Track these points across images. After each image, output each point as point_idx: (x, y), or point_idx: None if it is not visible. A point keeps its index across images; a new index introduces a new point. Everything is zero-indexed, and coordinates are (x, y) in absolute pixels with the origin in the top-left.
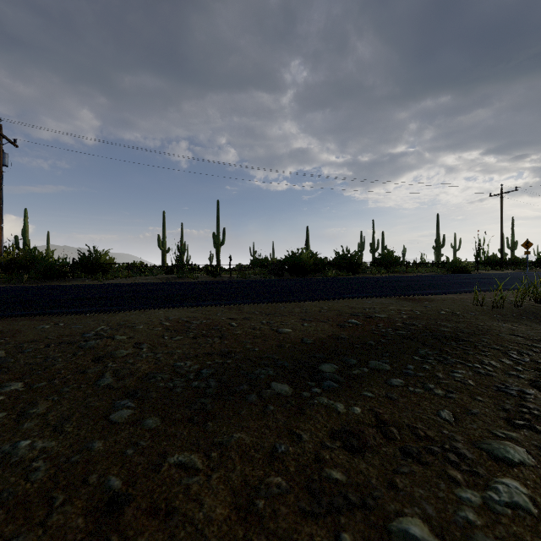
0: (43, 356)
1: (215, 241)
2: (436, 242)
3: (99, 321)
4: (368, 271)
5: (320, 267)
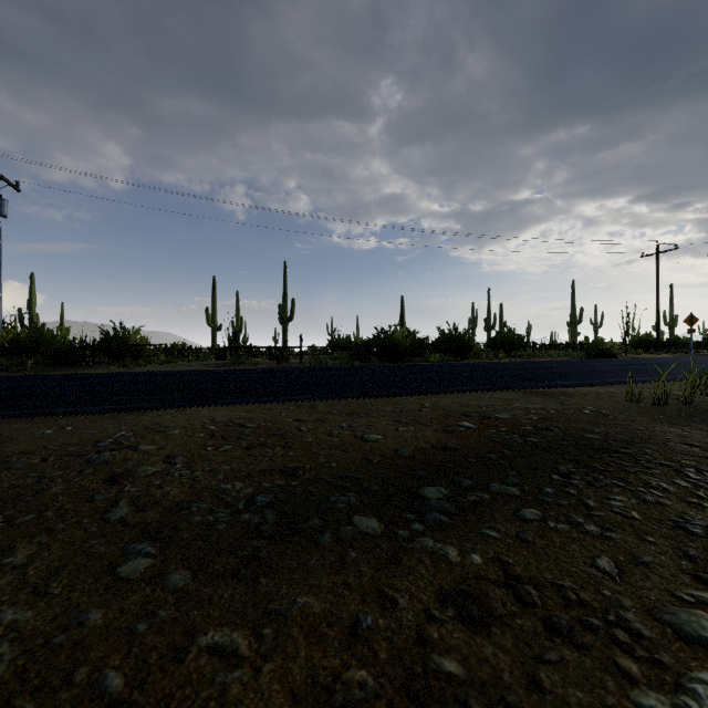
0: (37, 474)
1: (281, 315)
2: (571, 316)
3: (120, 424)
4: (483, 355)
5: (419, 350)
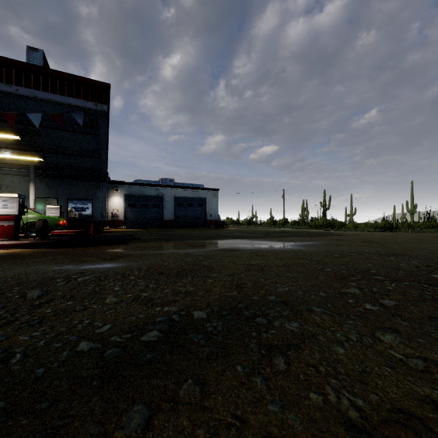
0: None
1: None
2: None
3: None
4: None
5: None
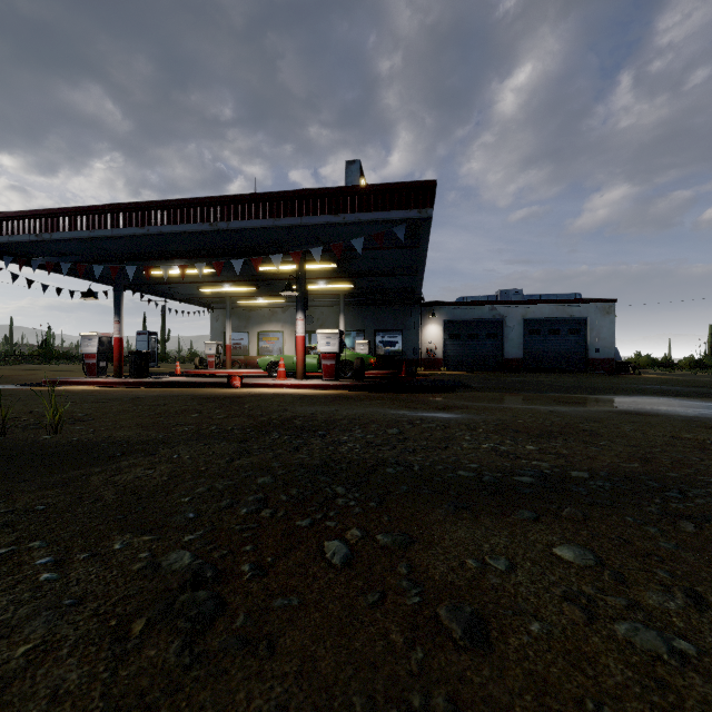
0: None
1: None
2: None
3: None
4: None
5: None
